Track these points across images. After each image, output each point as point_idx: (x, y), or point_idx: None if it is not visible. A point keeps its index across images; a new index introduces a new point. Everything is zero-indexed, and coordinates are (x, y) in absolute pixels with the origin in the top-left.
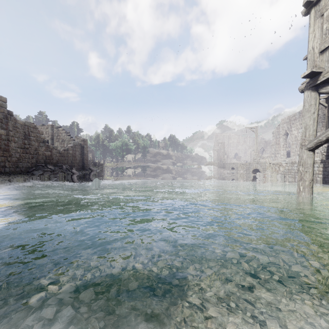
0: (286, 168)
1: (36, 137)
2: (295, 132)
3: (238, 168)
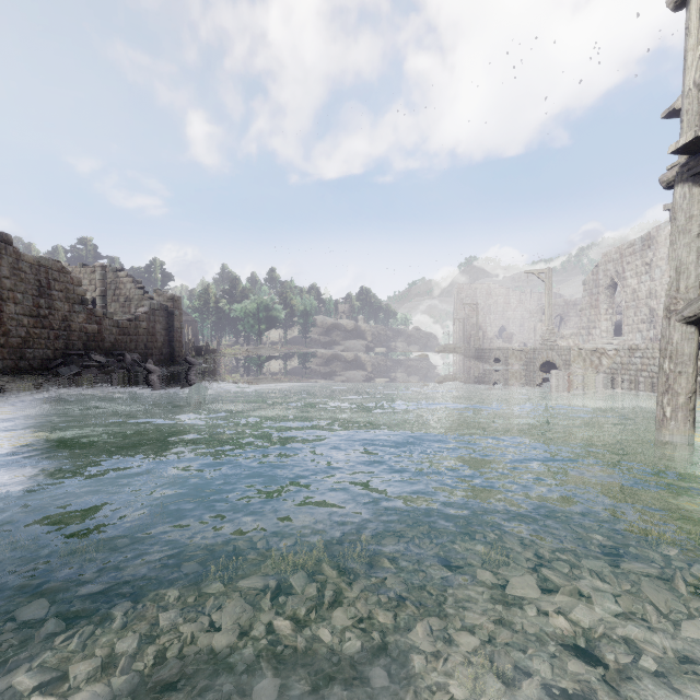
0: (617, 360)
1: (66, 292)
2: (633, 281)
3: (508, 360)
